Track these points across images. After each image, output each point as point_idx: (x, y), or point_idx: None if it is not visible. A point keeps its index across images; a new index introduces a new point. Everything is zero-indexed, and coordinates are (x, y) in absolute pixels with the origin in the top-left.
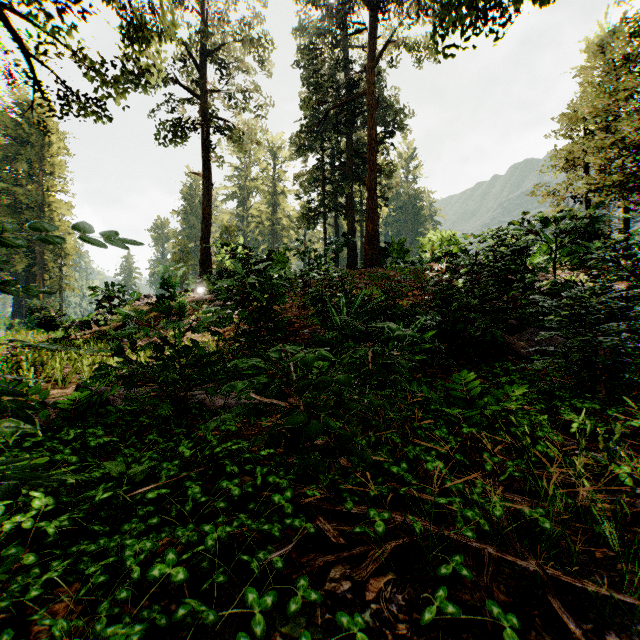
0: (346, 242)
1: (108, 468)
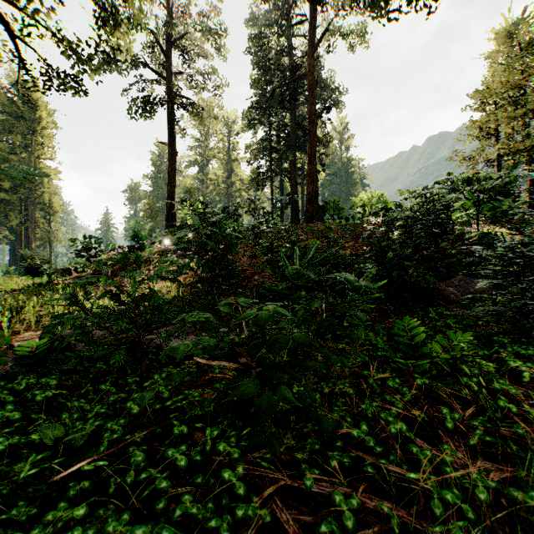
0: (290, 201)
1: (42, 434)
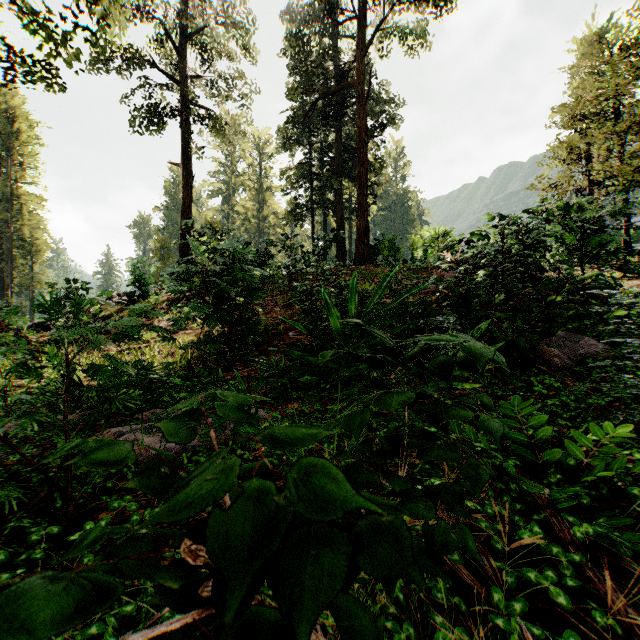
0: (335, 238)
1: None
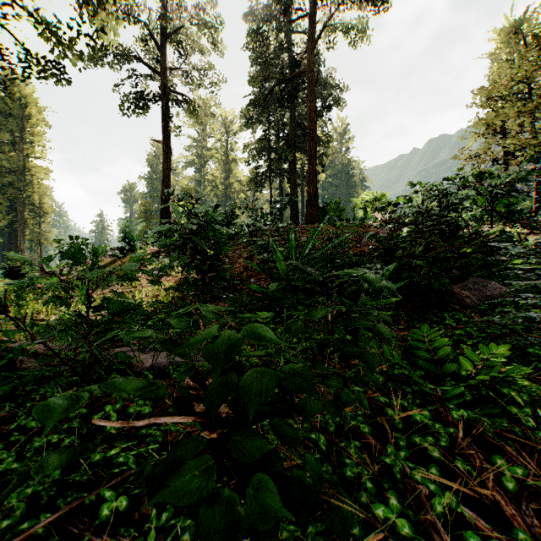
0: (289, 201)
1: None
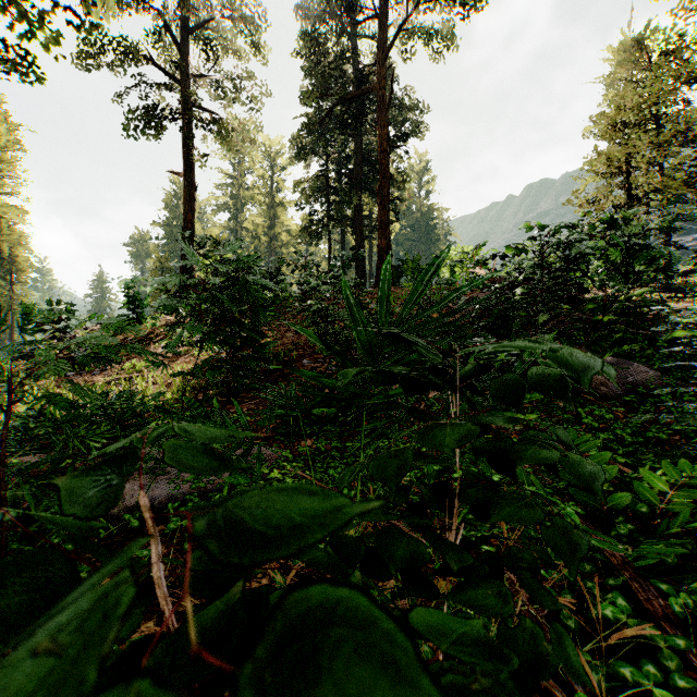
0: (354, 257)
1: None
